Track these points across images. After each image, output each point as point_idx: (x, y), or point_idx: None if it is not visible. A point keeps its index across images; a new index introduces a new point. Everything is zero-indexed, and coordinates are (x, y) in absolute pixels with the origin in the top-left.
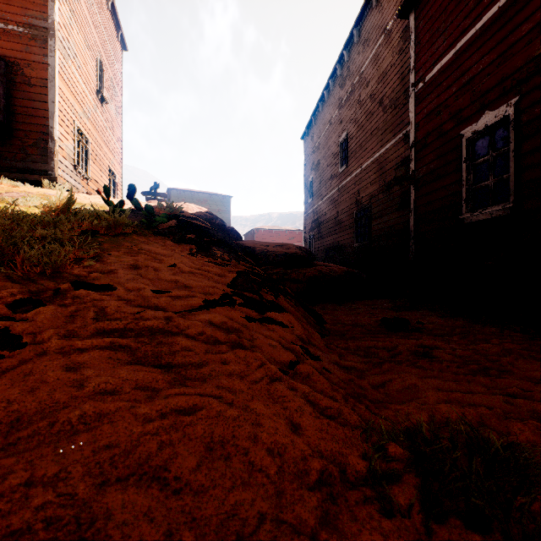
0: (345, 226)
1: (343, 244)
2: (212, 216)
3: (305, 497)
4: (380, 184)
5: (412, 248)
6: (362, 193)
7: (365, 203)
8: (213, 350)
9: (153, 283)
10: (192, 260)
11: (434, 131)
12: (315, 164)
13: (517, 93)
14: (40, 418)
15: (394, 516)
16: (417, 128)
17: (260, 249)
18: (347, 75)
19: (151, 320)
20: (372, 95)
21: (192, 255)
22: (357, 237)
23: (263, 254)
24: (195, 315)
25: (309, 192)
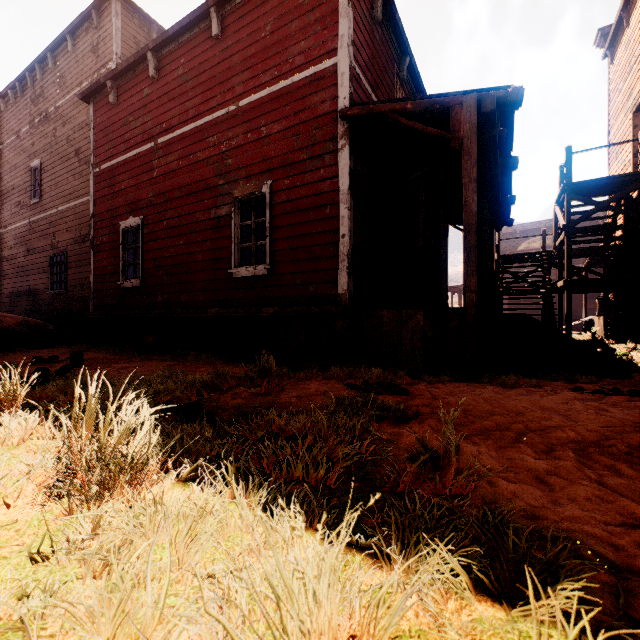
0: (38, 269)
1: (36, 290)
2: None
3: None
4: (77, 234)
5: (92, 302)
6: (58, 237)
7: (62, 249)
8: None
9: None
10: None
11: (106, 212)
12: None
13: (144, 213)
14: None
15: None
16: (96, 202)
17: None
18: (42, 95)
19: None
20: (69, 139)
21: None
22: (53, 283)
23: None
24: None
25: None
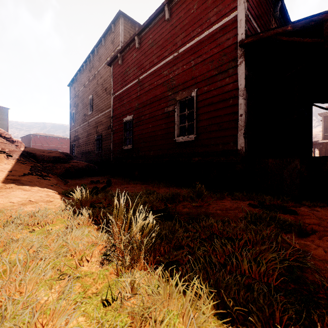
0: (91, 142)
1: (91, 151)
2: (2, 132)
3: (51, 193)
4: (105, 126)
5: (112, 156)
6: (98, 127)
7: (100, 133)
8: (31, 182)
9: (4, 169)
10: (10, 161)
11: (117, 115)
12: (76, 104)
13: (133, 113)
14: (5, 187)
15: (64, 195)
16: (113, 111)
17: (39, 154)
18: (92, 67)
19: (13, 177)
20: (102, 84)
21: (8, 159)
22: (97, 148)
23: (41, 157)
24: (23, 176)
25: (73, 119)
